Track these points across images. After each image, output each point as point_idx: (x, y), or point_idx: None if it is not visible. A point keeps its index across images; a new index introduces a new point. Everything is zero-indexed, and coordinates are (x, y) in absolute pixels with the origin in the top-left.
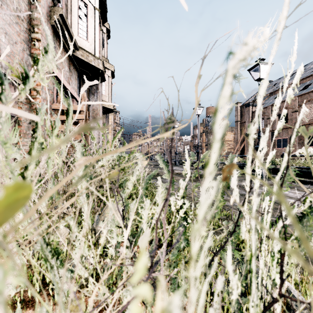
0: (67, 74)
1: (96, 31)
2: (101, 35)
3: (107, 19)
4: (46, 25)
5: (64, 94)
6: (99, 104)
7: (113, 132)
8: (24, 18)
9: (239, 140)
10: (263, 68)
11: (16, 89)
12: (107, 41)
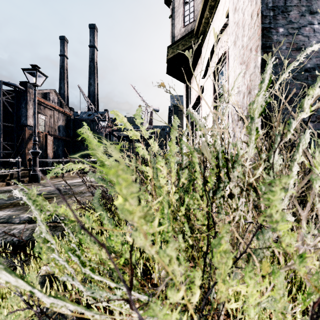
0: None
1: None
2: None
3: None
4: None
5: None
6: None
7: None
8: None
9: None
10: None
11: None
12: None
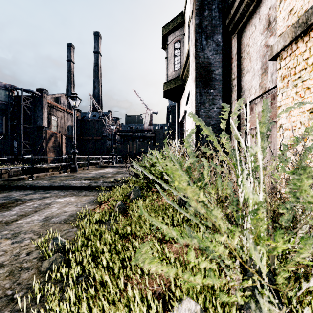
0: None
1: None
2: None
3: None
4: None
5: None
6: None
7: None
8: None
9: None
10: None
11: None
12: None
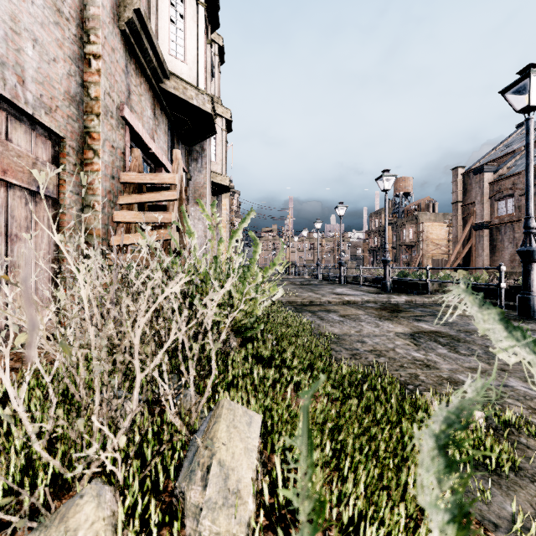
0: (149, 122)
1: (199, 44)
2: (209, 53)
3: (219, 22)
4: (111, 29)
5: (145, 158)
6: (206, 177)
7: (229, 227)
8: (71, 16)
9: (460, 237)
10: (535, 85)
11: (57, 146)
12: (219, 68)
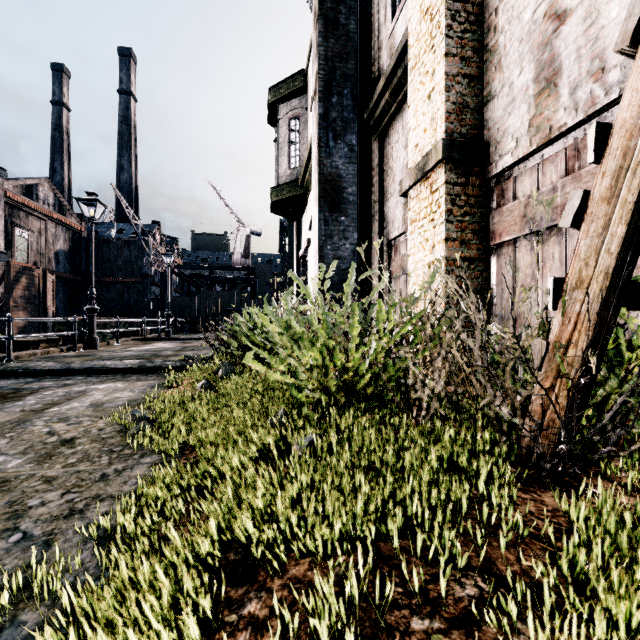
0: None
1: None
2: None
3: None
4: None
5: None
6: None
7: None
8: None
9: None
10: None
11: None
12: None
